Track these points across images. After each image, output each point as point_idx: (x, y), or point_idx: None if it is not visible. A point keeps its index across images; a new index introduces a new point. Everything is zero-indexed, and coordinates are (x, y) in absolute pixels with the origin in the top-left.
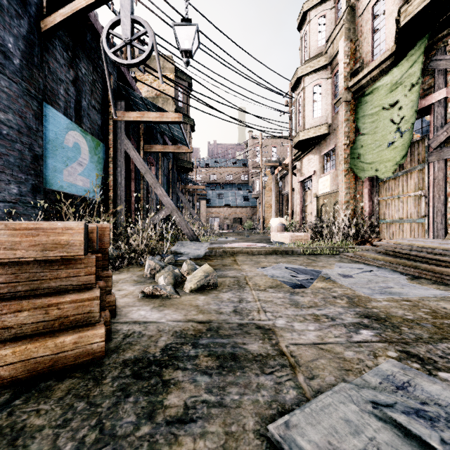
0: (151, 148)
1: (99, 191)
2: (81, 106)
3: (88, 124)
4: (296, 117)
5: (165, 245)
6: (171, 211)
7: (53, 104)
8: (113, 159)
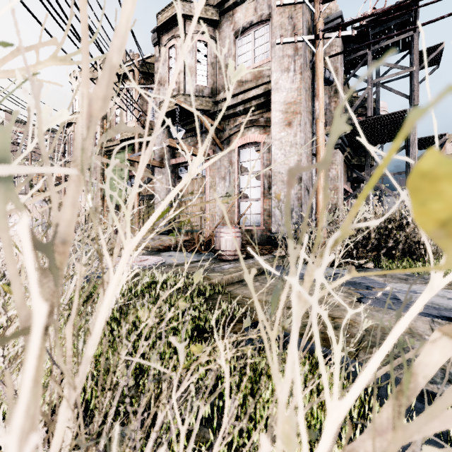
0: None
1: None
2: None
3: None
4: (68, 147)
5: None
6: None
7: None
8: None
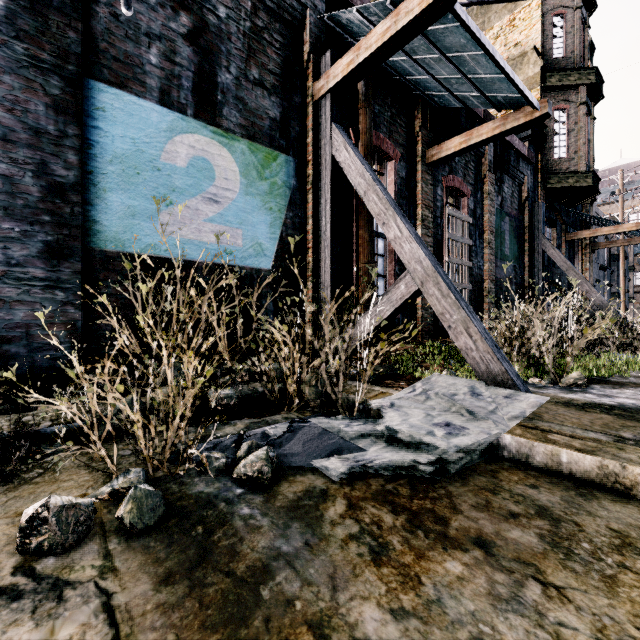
0: (439, 150)
1: (275, 253)
2: (217, 84)
3: (238, 119)
4: None
5: (428, 374)
6: (422, 282)
7: (128, 85)
8: (314, 185)
